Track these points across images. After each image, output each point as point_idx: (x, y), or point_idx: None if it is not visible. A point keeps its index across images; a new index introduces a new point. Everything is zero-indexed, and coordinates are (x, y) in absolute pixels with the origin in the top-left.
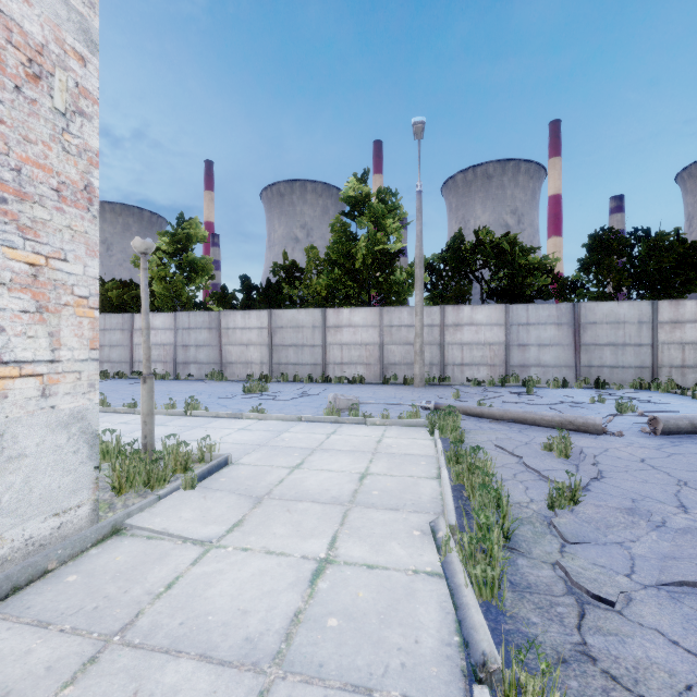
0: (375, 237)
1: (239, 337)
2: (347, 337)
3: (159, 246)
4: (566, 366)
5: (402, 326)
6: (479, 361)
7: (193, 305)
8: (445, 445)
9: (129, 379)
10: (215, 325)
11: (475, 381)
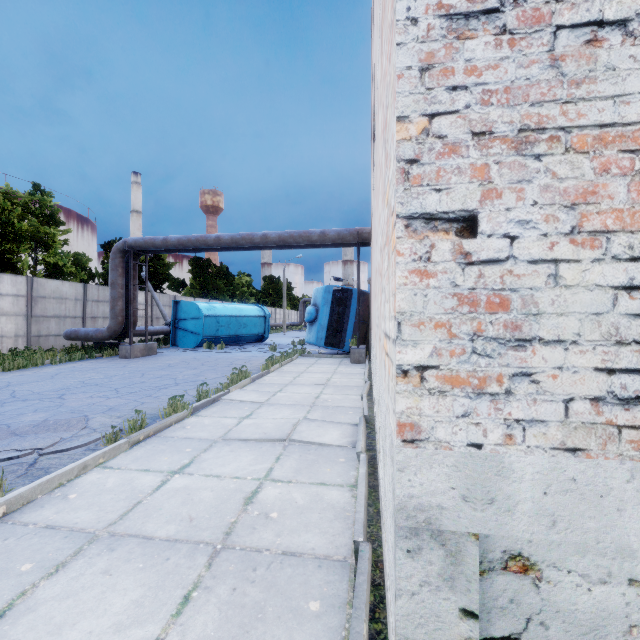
0: None
1: None
2: None
3: None
4: None
5: None
6: None
7: None
8: None
9: None
10: None
11: None
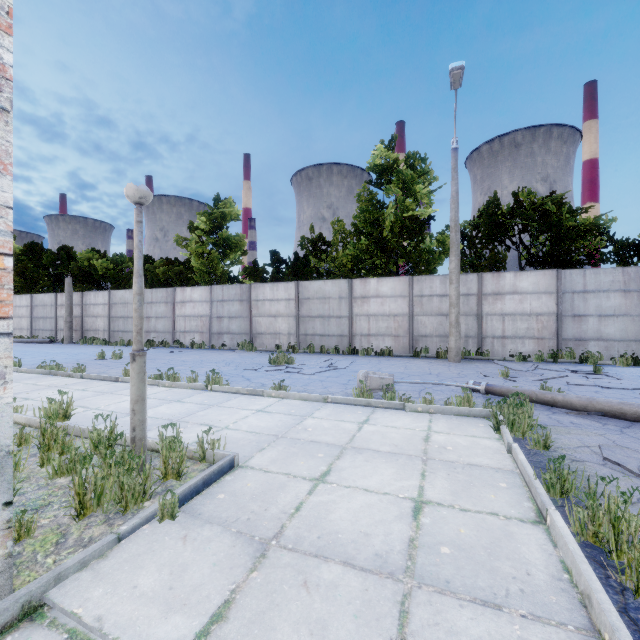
0: (403, 204)
1: (267, 308)
2: (375, 307)
3: (198, 225)
4: (637, 340)
5: (434, 295)
6: (524, 333)
7: (227, 279)
8: (523, 452)
9: (170, 348)
10: (245, 297)
11: (520, 356)
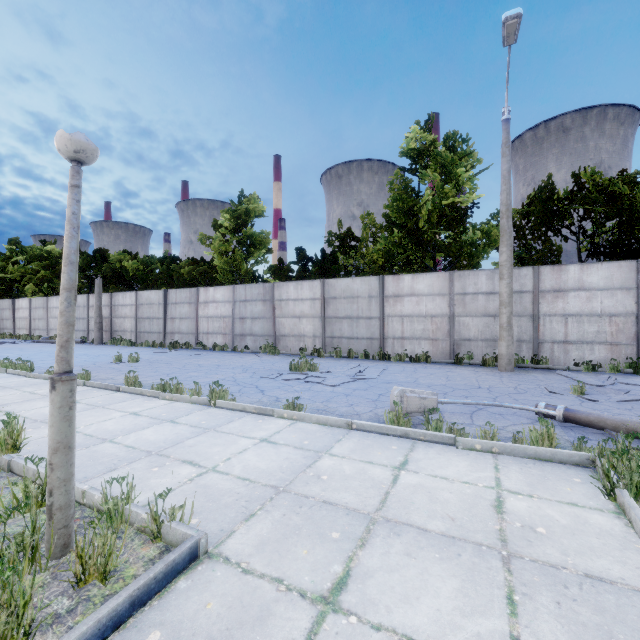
0: (442, 191)
1: (291, 308)
2: (409, 307)
3: (222, 223)
4: None
5: (479, 293)
6: (593, 337)
7: (252, 278)
8: None
9: (193, 350)
10: (268, 296)
11: (589, 365)
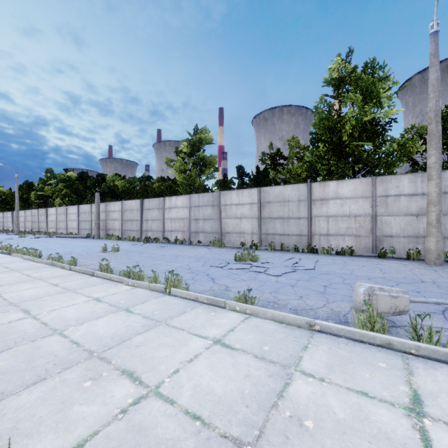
0: (362, 110)
1: (234, 211)
2: (334, 209)
3: (181, 149)
4: None
5: (401, 195)
6: None
7: (203, 190)
8: None
9: (160, 243)
10: (216, 202)
11: None
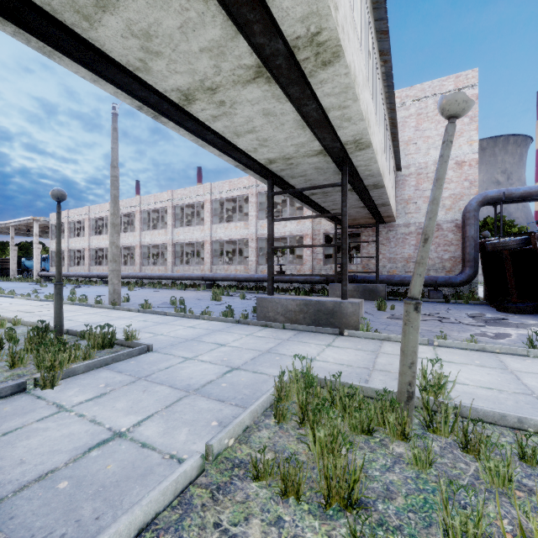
0: None
1: None
2: None
3: None
4: None
5: None
6: None
7: None
8: None
9: None
10: None
11: None
